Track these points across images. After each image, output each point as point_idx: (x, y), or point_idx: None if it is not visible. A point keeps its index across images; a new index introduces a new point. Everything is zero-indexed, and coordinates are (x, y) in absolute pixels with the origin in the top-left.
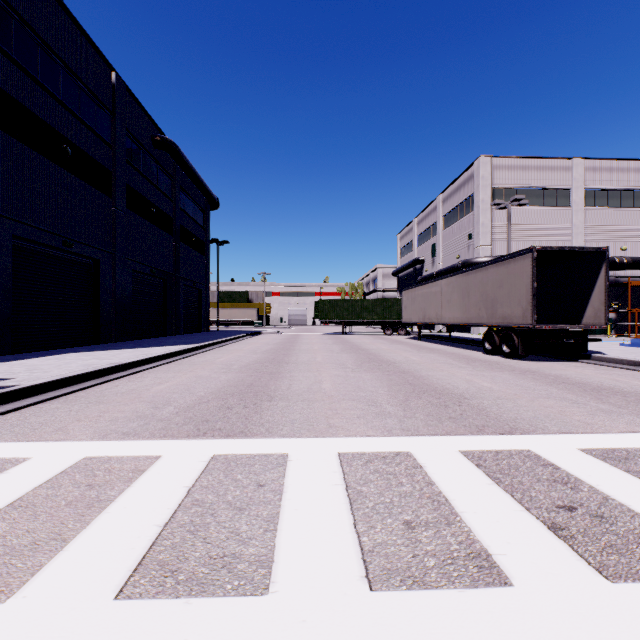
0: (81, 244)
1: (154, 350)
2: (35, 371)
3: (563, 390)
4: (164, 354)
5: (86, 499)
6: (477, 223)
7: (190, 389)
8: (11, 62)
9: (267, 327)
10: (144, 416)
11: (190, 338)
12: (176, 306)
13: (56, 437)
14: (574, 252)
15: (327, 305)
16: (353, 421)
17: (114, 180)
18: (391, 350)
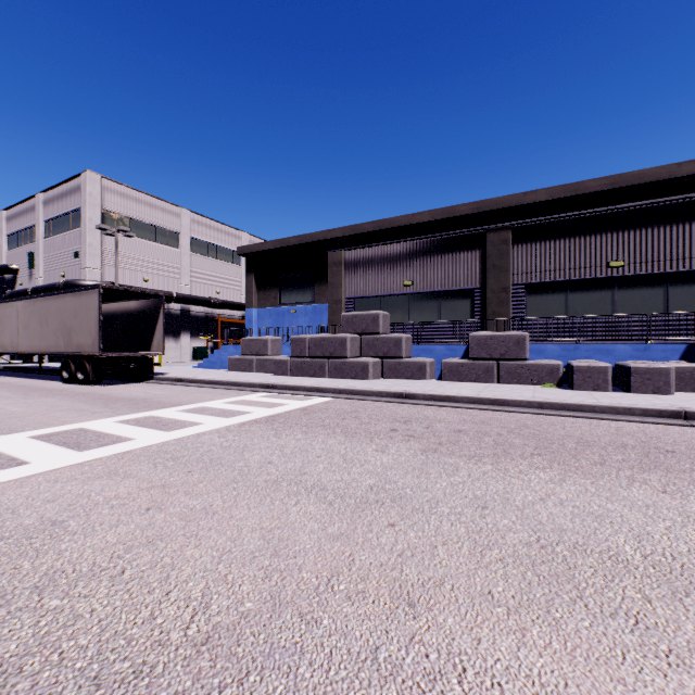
0: None
1: None
2: None
3: (89, 404)
4: None
5: None
6: (85, 242)
7: None
8: None
9: None
10: None
11: None
12: None
13: None
14: (141, 293)
15: None
16: None
17: None
18: None
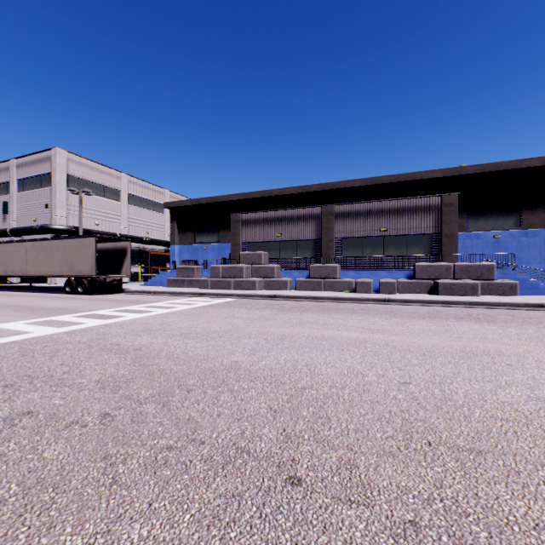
0: None
1: None
2: None
3: (108, 302)
4: None
5: None
6: (55, 198)
7: None
8: None
9: None
10: None
11: None
12: None
13: None
14: (117, 239)
15: None
16: (13, 319)
17: None
18: None
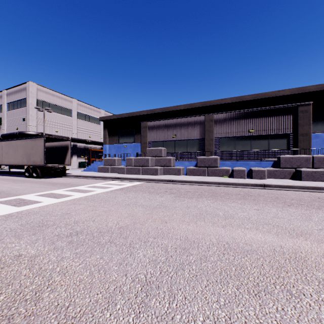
0: None
1: None
2: None
3: (46, 185)
4: None
5: None
6: (28, 114)
7: None
8: None
9: None
10: None
11: None
12: None
13: None
14: (61, 139)
15: None
16: None
17: None
18: None
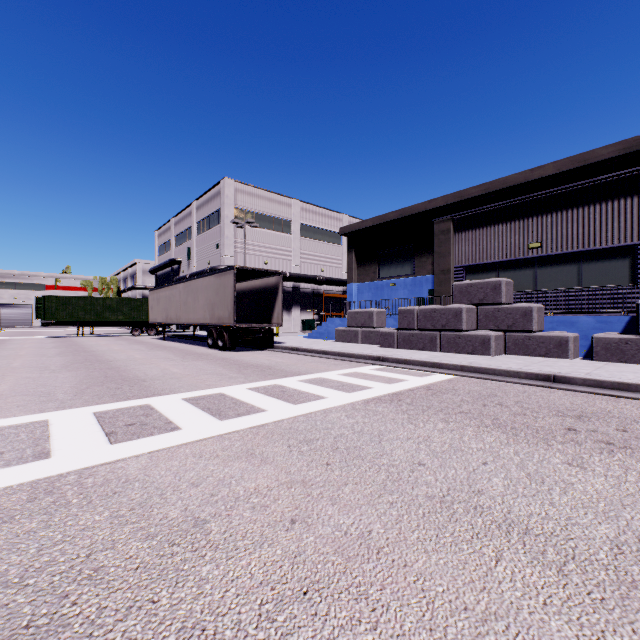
0: None
1: None
2: None
3: (226, 369)
4: None
5: None
6: (223, 235)
7: None
8: None
9: None
10: None
11: None
12: None
13: None
14: (264, 272)
15: (55, 302)
16: (9, 409)
17: None
18: (122, 350)
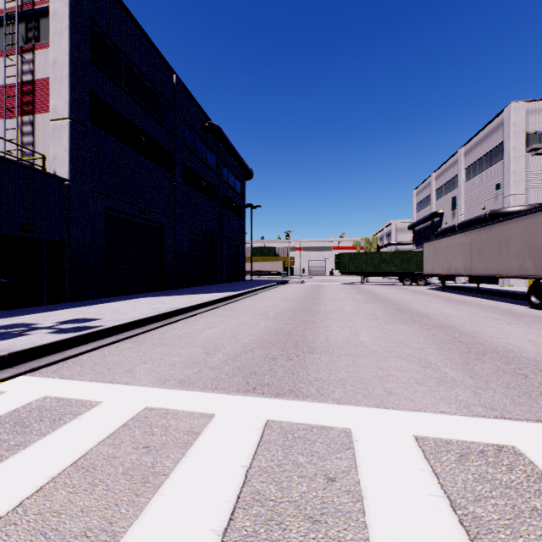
0: (151, 212)
1: (204, 296)
2: (117, 313)
3: None
4: (212, 300)
5: (142, 468)
6: (507, 172)
7: (235, 335)
8: (104, 75)
9: (291, 277)
10: (197, 362)
11: (231, 286)
12: (220, 260)
13: (125, 380)
14: None
15: (346, 258)
16: (413, 388)
17: (175, 160)
18: (417, 301)
